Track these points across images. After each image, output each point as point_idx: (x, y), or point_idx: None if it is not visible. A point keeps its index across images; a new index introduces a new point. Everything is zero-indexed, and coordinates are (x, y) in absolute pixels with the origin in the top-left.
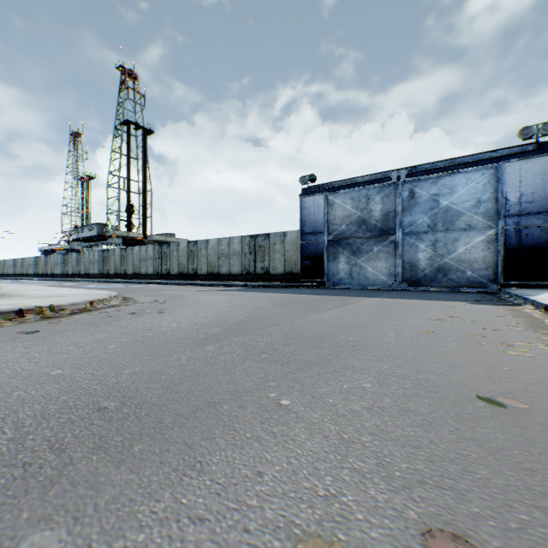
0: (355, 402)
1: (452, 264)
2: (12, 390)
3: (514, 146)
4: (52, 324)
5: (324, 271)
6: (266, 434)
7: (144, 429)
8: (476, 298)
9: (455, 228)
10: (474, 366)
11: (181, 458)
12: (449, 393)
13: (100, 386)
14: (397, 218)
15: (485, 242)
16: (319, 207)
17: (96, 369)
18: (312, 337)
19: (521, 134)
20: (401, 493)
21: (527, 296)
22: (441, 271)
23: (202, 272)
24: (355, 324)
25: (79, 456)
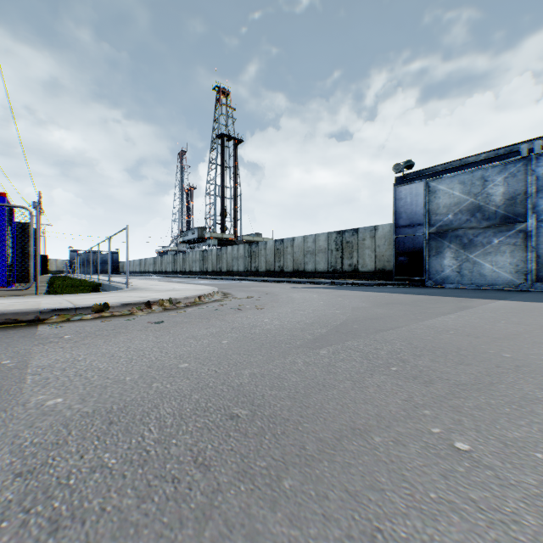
0: None
1: None
2: (150, 381)
3: None
4: (171, 315)
5: (423, 267)
6: (462, 500)
7: (286, 455)
8: None
9: None
10: None
11: (349, 516)
12: None
13: (225, 387)
14: (528, 202)
15: None
16: (418, 196)
17: (217, 366)
18: (446, 349)
19: None
20: None
21: None
22: None
23: (288, 270)
24: (498, 335)
25: (224, 481)
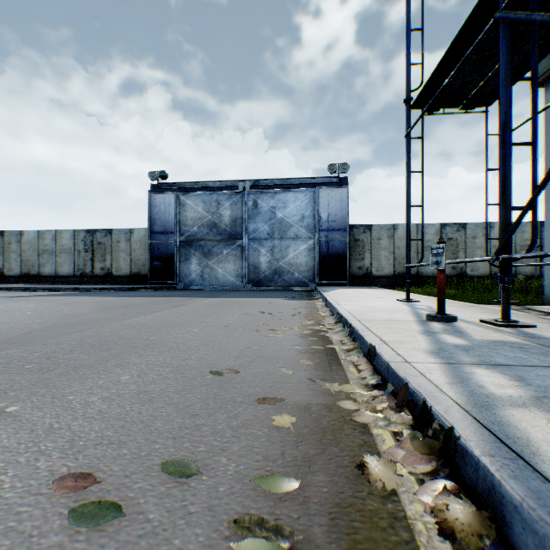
0: (98, 394)
1: (285, 267)
2: None
3: (325, 177)
4: None
5: (175, 272)
6: None
7: None
8: (296, 295)
9: (288, 237)
10: (235, 349)
11: None
12: (193, 372)
13: None
14: (244, 225)
15: (307, 250)
16: (171, 206)
17: None
18: (111, 341)
19: (330, 168)
20: (69, 457)
21: (323, 292)
22: (278, 273)
23: (13, 273)
24: (170, 324)
25: None
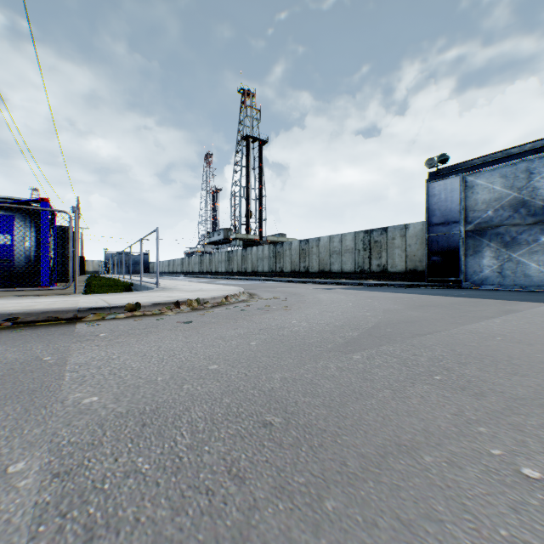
0: None
1: None
2: (181, 382)
3: None
4: (199, 315)
5: (459, 268)
6: (541, 542)
7: (326, 471)
8: None
9: None
10: None
11: None
12: None
13: (256, 391)
14: None
15: None
16: (453, 192)
17: (246, 368)
18: (495, 357)
19: None
20: None
21: None
22: None
23: (313, 270)
24: None
25: (261, 497)
